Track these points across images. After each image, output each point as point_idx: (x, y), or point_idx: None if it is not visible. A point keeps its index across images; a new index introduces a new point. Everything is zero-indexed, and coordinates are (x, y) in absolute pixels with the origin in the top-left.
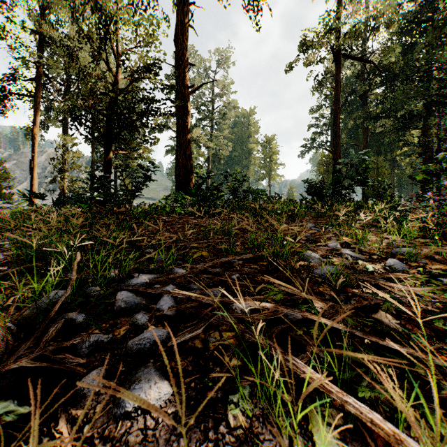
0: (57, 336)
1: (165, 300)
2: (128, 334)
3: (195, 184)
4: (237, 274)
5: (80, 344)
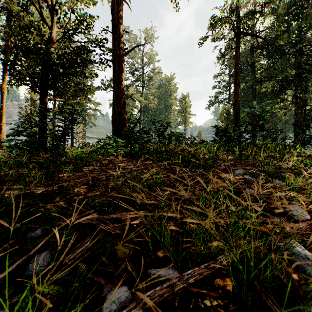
0: None
1: None
2: None
3: (129, 128)
4: None
5: None
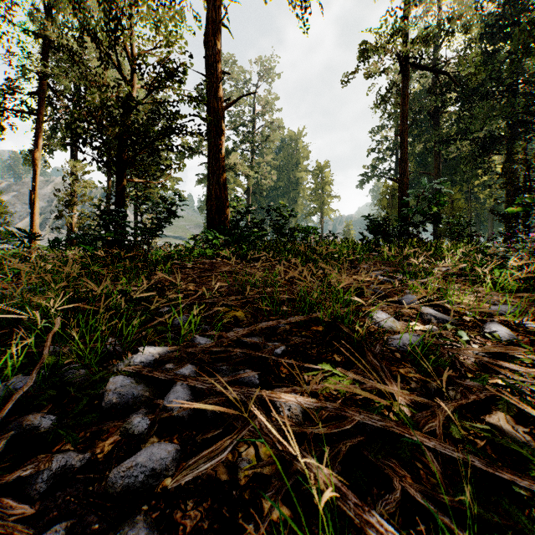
0: (4, 456)
1: (176, 392)
2: (115, 451)
3: (231, 220)
4: (283, 347)
5: (35, 475)
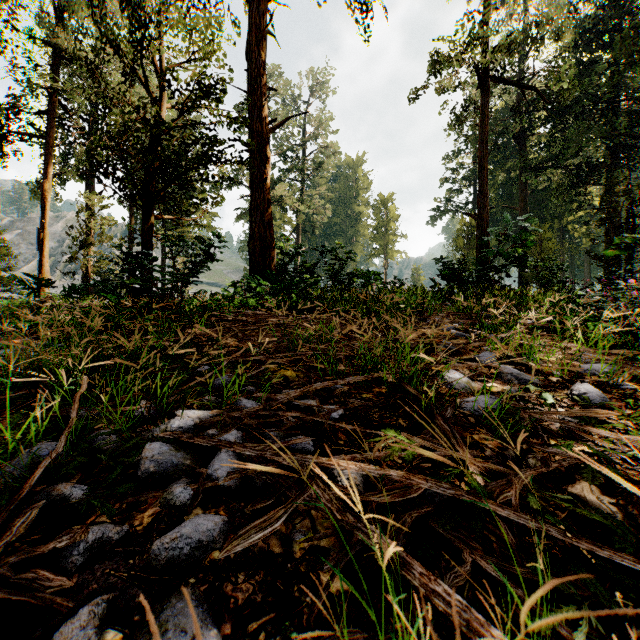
0: (34, 528)
1: (221, 460)
2: (156, 523)
3: (277, 263)
4: (341, 411)
5: (70, 547)
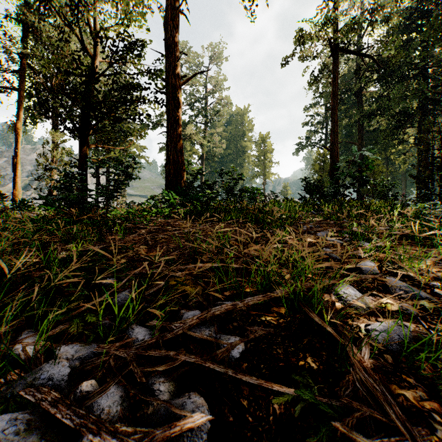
0: None
1: None
2: None
3: (187, 182)
4: (241, 345)
5: None
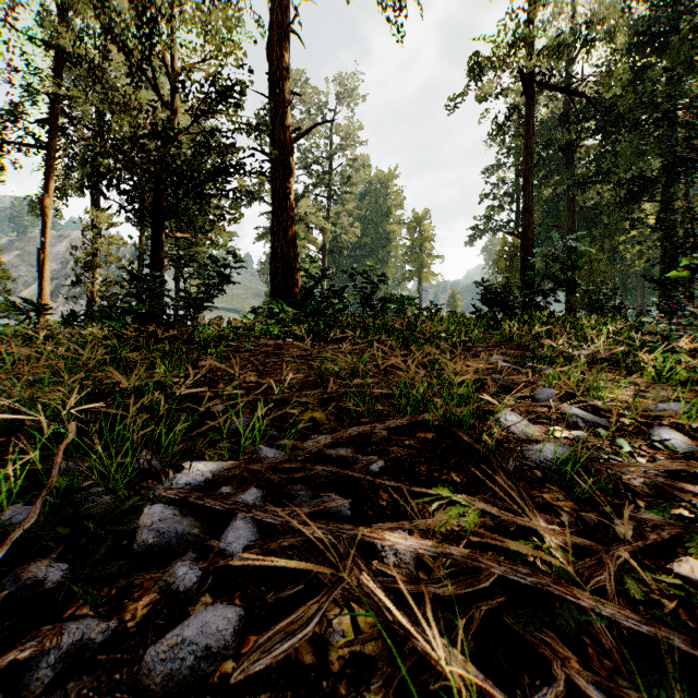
0: None
1: (237, 530)
2: (152, 617)
3: (302, 287)
4: (381, 462)
5: (37, 656)
